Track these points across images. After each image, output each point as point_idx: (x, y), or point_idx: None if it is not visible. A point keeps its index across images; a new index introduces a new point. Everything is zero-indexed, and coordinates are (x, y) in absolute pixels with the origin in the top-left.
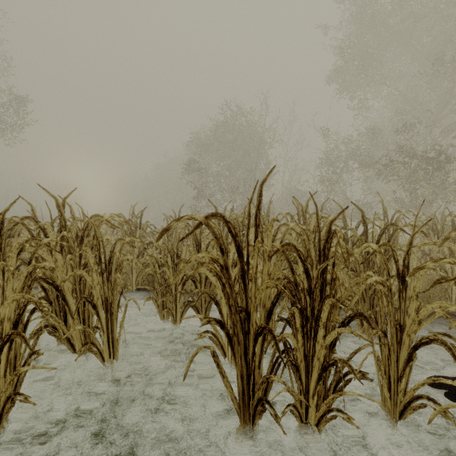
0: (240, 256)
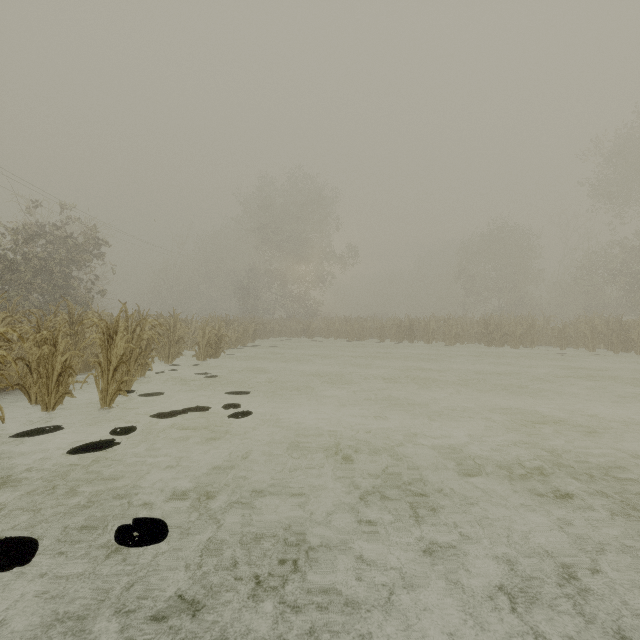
0: (487, 325)
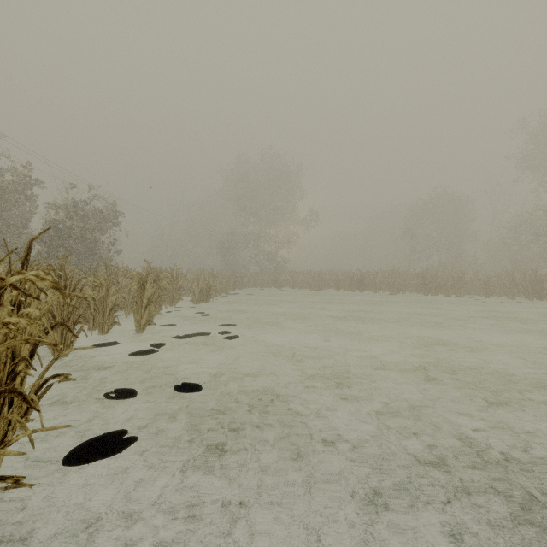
0: (424, 277)
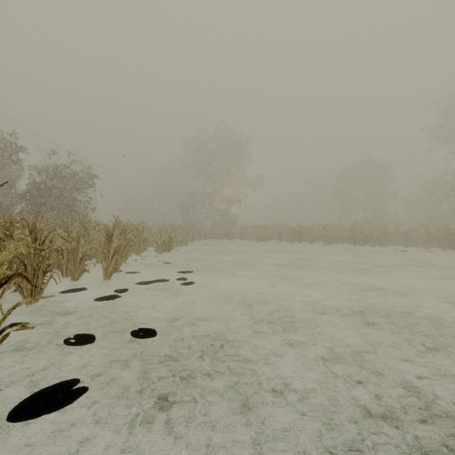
0: (353, 230)
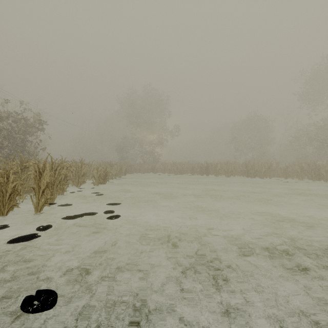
0: (247, 166)
